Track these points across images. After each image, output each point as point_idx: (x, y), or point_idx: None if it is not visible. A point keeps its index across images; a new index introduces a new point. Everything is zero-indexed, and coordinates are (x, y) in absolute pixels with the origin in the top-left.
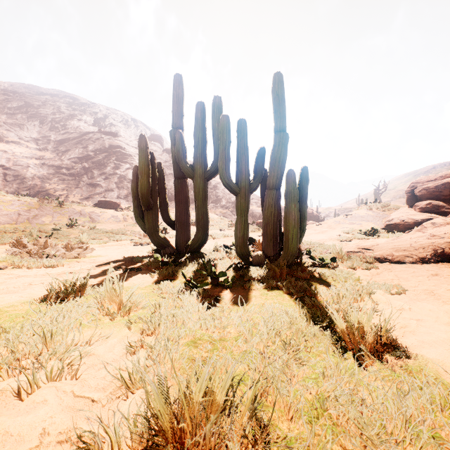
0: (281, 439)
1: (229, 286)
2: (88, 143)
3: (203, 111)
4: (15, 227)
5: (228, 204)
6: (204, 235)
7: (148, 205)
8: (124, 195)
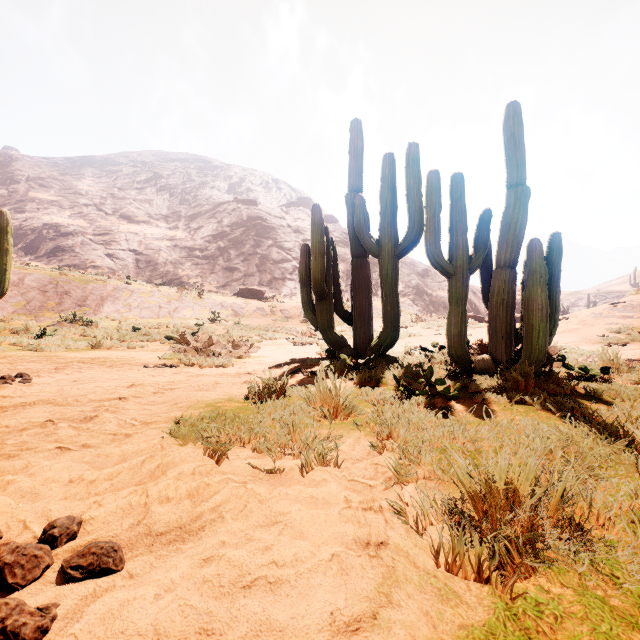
0: (599, 537)
1: (454, 397)
2: (223, 217)
3: (393, 165)
4: (158, 322)
5: (407, 289)
6: (395, 332)
7: (322, 294)
8: (266, 281)
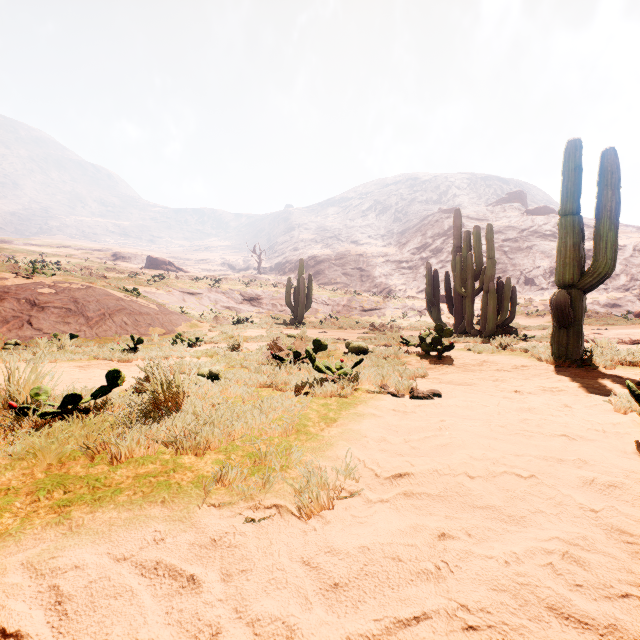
0: None
1: None
2: (427, 229)
3: (468, 237)
4: (369, 319)
5: (633, 283)
6: None
7: (432, 303)
8: None
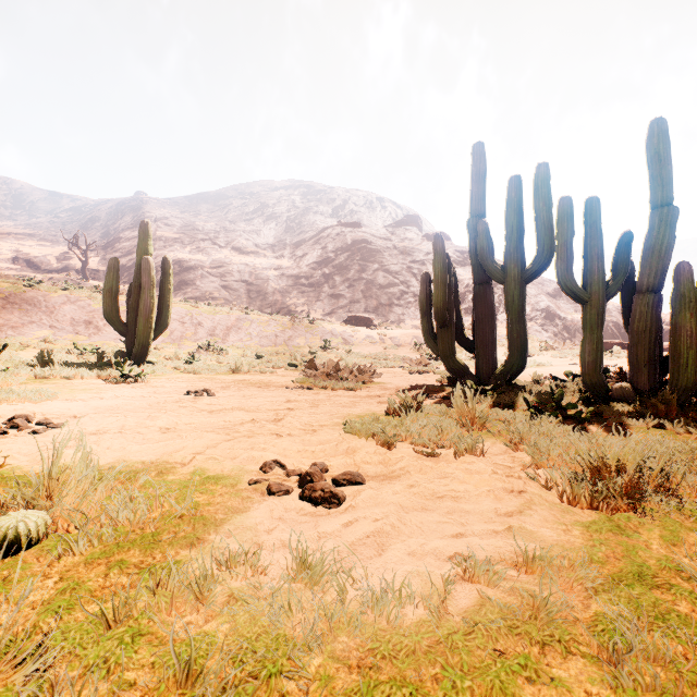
0: (691, 501)
1: (585, 420)
2: (327, 242)
3: (519, 188)
4: (276, 350)
5: (534, 312)
6: (521, 360)
7: (444, 321)
8: (372, 308)
